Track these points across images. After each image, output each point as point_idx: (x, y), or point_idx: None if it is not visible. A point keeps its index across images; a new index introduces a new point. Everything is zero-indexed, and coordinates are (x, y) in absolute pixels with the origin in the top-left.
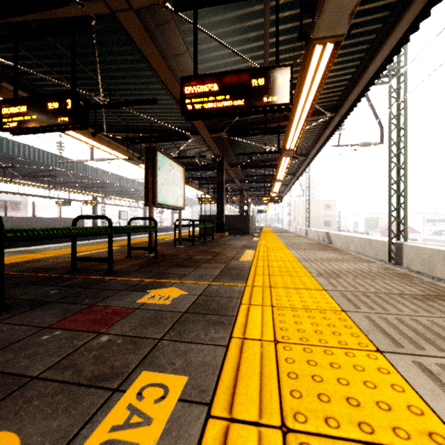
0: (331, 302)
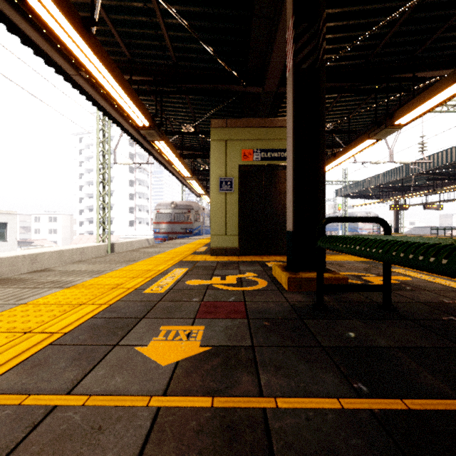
0: None
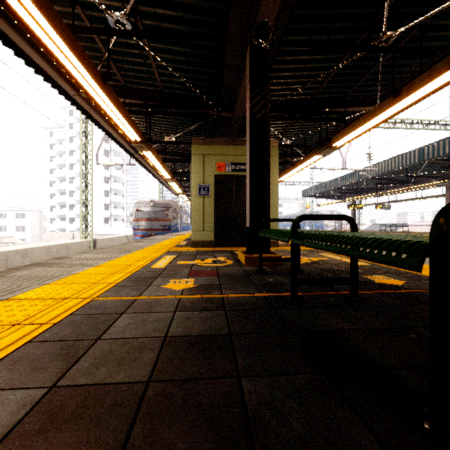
0: (38, 289)
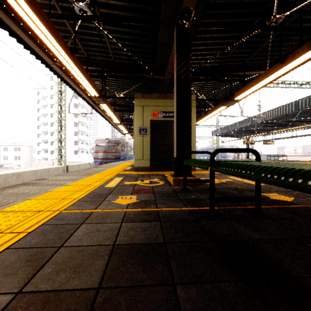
0: (21, 203)
